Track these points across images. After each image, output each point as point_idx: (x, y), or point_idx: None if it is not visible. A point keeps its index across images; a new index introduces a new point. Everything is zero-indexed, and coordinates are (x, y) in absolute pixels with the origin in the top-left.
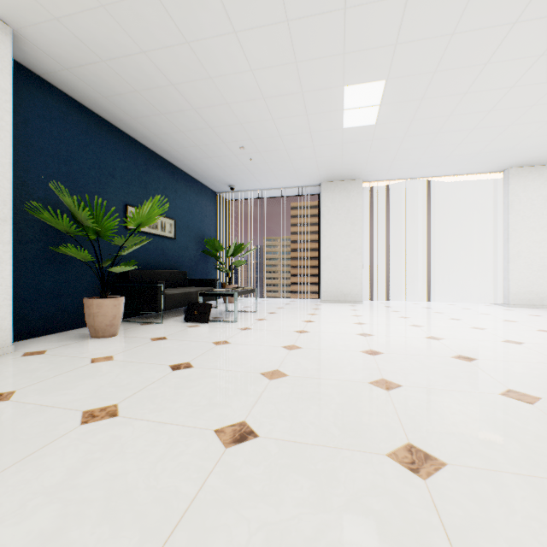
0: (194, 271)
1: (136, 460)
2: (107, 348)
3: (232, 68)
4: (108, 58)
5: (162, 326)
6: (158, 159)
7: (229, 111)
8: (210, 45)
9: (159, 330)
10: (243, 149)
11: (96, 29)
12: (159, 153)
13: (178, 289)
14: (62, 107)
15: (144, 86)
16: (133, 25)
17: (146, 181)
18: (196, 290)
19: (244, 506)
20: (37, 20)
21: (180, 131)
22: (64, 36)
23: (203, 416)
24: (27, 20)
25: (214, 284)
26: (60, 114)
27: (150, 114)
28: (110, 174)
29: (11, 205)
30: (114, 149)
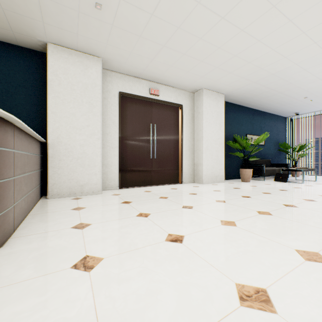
0: (273, 159)
1: (282, 198)
2: (251, 184)
3: (302, 78)
4: (249, 91)
5: (264, 181)
6: (257, 112)
7: (298, 88)
8: (292, 76)
9: (264, 182)
10: (306, 98)
11: (248, 87)
12: (257, 109)
13: (268, 167)
14: (229, 107)
15: (259, 93)
16: (262, 82)
17: (252, 123)
18: (277, 168)
19: (313, 205)
20: (232, 91)
21: (271, 100)
22: (237, 91)
23: (297, 197)
24: (229, 92)
25: (286, 166)
26: (229, 110)
27: (259, 99)
28: (241, 124)
29: (224, 142)
30: (242, 114)
